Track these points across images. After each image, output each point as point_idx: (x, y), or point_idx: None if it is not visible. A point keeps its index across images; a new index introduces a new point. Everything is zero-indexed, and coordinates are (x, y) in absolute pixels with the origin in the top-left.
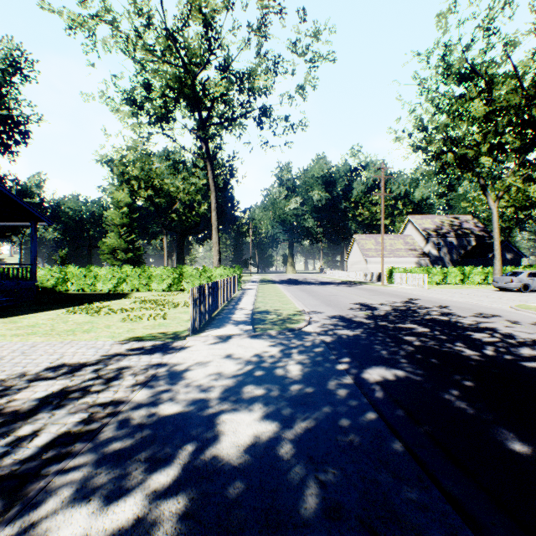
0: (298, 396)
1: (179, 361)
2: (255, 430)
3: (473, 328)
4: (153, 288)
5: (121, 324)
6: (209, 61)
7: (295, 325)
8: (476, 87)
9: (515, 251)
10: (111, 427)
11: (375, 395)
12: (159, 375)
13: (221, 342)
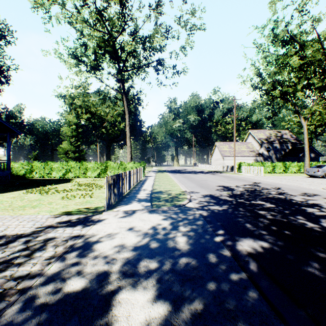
0: (186, 270)
1: (93, 233)
2: (148, 316)
3: (305, 204)
4: (88, 175)
5: (60, 201)
6: (124, 29)
7: (180, 202)
8: (294, 48)
9: (316, 152)
10: (14, 309)
11: (251, 268)
12: (75, 247)
13: (127, 216)
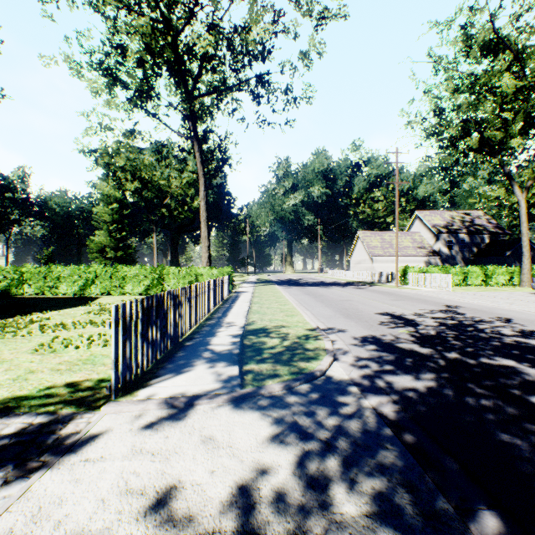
0: None
1: (12, 532)
2: None
3: None
4: (128, 291)
5: (24, 358)
6: (194, 13)
7: (313, 364)
8: (503, 61)
9: (534, 249)
10: None
11: None
12: None
13: (167, 424)
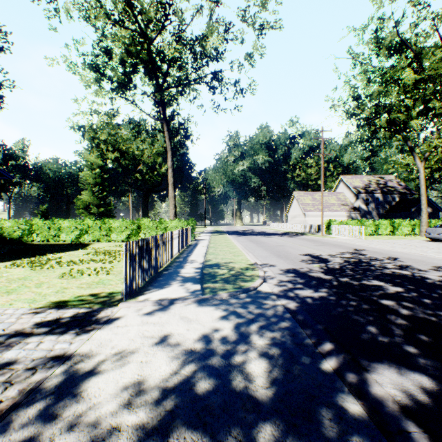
0: None
1: (91, 349)
2: None
3: None
4: (113, 239)
5: (56, 281)
6: (164, 26)
7: (249, 283)
8: (406, 59)
9: (434, 206)
10: None
11: None
12: (43, 387)
13: (159, 312)
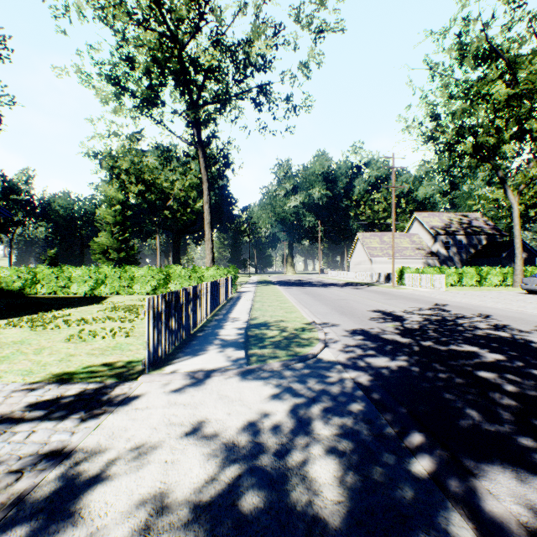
0: None
1: (99, 443)
2: None
3: None
4: (136, 291)
5: (61, 346)
6: (199, 28)
7: (307, 349)
8: (496, 69)
9: (530, 250)
10: None
11: None
12: (29, 501)
13: (192, 388)
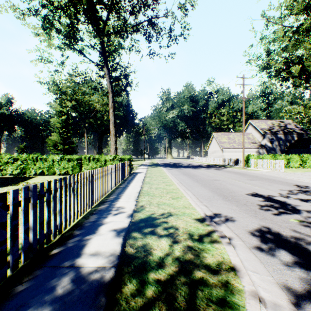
0: None
1: None
2: None
3: None
4: (56, 172)
5: None
6: None
7: None
8: None
9: None
10: None
11: None
12: None
13: None
